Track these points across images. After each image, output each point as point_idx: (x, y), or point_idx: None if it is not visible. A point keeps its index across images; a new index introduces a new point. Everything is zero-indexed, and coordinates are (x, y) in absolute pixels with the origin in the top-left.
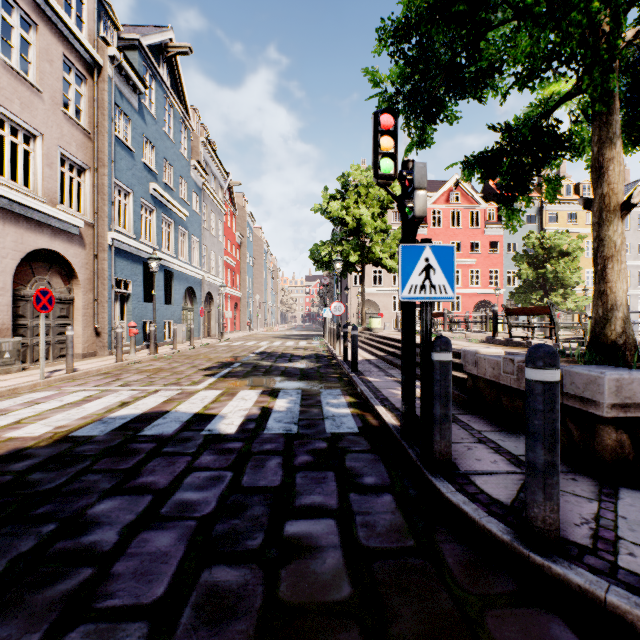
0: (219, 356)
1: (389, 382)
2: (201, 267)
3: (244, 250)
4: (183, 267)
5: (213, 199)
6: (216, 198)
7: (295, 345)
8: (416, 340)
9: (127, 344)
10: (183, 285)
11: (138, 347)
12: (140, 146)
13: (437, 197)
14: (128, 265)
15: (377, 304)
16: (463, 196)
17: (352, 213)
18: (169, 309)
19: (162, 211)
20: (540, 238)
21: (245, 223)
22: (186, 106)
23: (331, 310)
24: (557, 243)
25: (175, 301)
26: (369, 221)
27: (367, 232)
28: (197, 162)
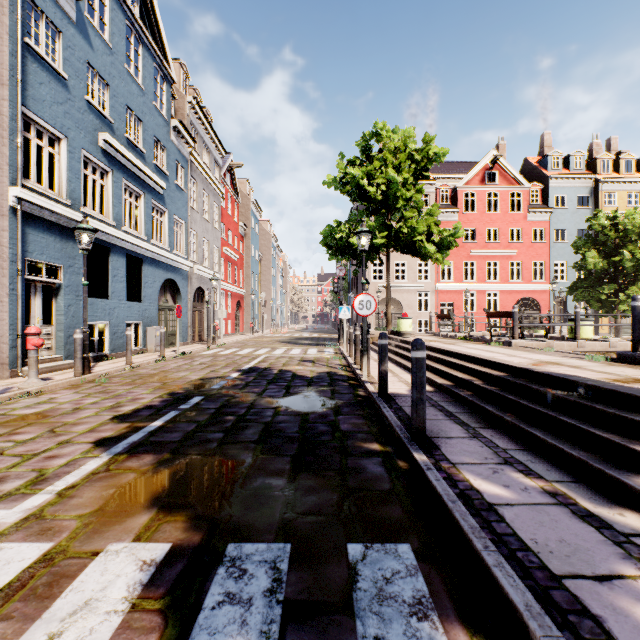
0: (183, 377)
1: (550, 512)
2: (188, 256)
3: (248, 242)
4: (158, 253)
5: (205, 176)
6: (209, 175)
7: (302, 355)
8: (487, 354)
9: (54, 358)
10: (159, 277)
11: (72, 362)
12: (81, 76)
13: (470, 177)
14: (55, 242)
15: (400, 302)
16: (501, 175)
17: (375, 184)
18: (135, 307)
19: (123, 176)
20: (611, 218)
21: (249, 212)
22: (163, 48)
23: (354, 307)
24: (637, 223)
25: (146, 297)
26: (400, 190)
27: (397, 205)
28: (179, 123)
